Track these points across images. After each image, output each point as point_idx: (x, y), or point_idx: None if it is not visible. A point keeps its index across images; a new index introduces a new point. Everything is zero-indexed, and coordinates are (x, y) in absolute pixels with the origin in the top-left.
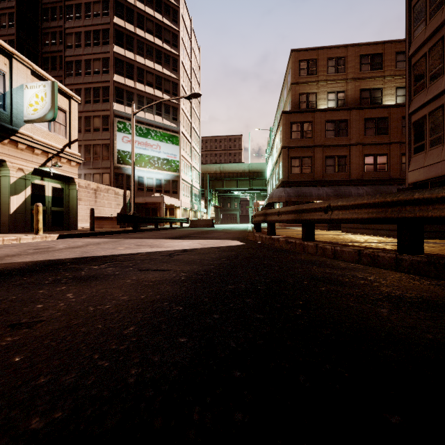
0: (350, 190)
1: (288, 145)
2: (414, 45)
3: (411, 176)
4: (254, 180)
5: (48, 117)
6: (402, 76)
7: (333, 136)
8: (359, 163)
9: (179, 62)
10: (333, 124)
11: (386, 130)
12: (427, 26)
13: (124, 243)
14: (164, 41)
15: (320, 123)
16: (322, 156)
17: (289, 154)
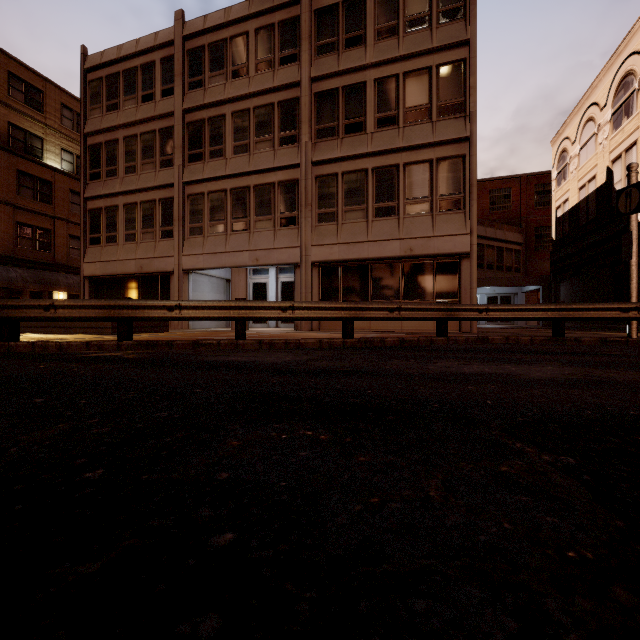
0: None
1: None
2: (90, 125)
3: (87, 269)
4: None
5: None
6: (70, 138)
7: None
8: (8, 232)
9: None
10: None
11: (51, 198)
12: (104, 117)
13: None
14: None
15: None
16: None
17: None
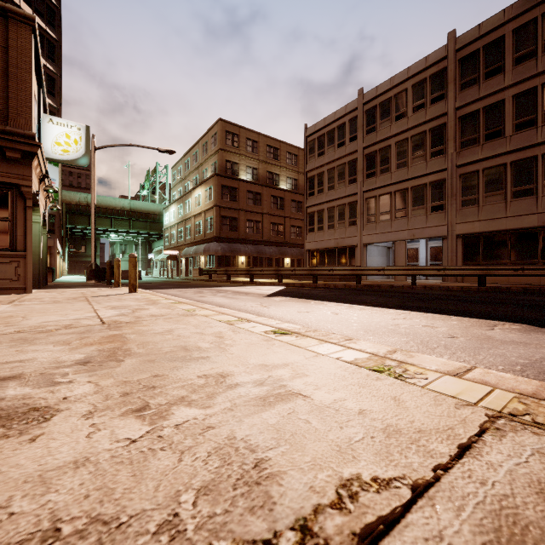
0: (265, 249)
1: (220, 205)
2: (309, 166)
3: (307, 246)
4: (136, 221)
5: (81, 163)
6: (290, 170)
7: (252, 204)
8: (268, 228)
9: (57, 49)
10: (252, 194)
11: (283, 207)
12: (316, 160)
13: (227, 289)
14: (35, 10)
15: (244, 191)
16: (245, 219)
17: (220, 213)
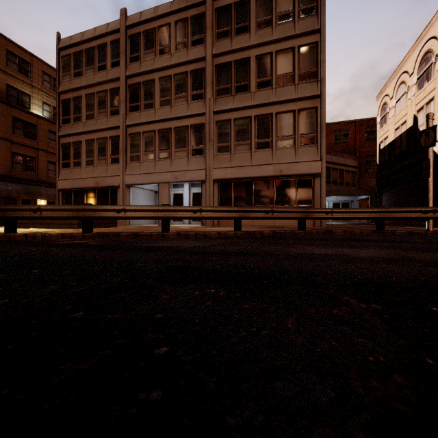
0: None
1: None
2: (63, 86)
3: (61, 184)
4: None
5: None
6: (49, 95)
7: None
8: (7, 159)
9: None
10: None
11: (35, 136)
12: (72, 81)
13: None
14: None
15: None
16: None
17: None
